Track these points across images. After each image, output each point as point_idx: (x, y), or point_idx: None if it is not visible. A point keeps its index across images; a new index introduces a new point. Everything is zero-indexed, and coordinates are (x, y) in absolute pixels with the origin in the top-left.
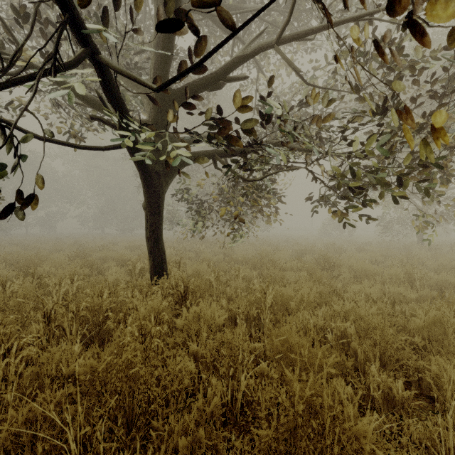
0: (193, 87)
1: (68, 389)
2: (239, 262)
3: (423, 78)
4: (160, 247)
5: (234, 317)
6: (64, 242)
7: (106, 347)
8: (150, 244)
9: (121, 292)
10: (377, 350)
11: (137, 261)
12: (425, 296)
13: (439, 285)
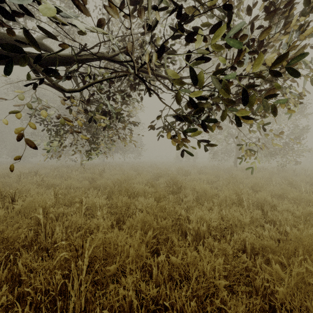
0: None
1: None
2: None
3: None
4: None
5: (26, 293)
6: None
7: None
8: None
9: None
10: None
11: None
12: (255, 217)
13: (260, 203)
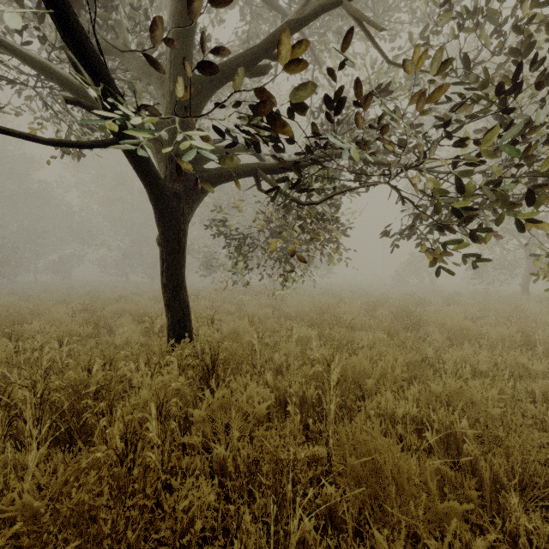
0: (225, 69)
1: (0, 536)
2: (292, 318)
3: (532, 79)
4: (181, 298)
5: (283, 399)
6: (77, 291)
7: (83, 452)
8: (167, 293)
9: (122, 362)
10: (517, 468)
11: (158, 316)
12: None
13: None
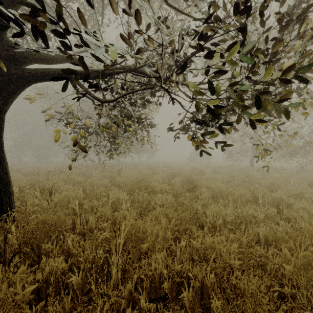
0: None
1: None
2: None
3: None
4: None
5: (77, 263)
6: None
7: None
8: None
9: None
10: None
11: None
12: (270, 214)
13: (275, 201)
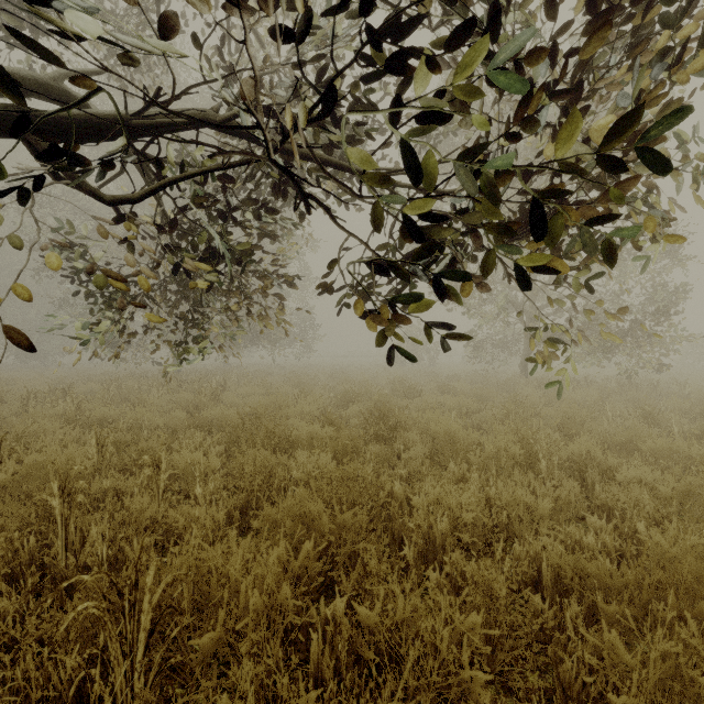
0: None
1: None
2: None
3: None
4: None
5: None
6: None
7: None
8: None
9: None
10: None
11: None
12: (564, 499)
13: (577, 463)
